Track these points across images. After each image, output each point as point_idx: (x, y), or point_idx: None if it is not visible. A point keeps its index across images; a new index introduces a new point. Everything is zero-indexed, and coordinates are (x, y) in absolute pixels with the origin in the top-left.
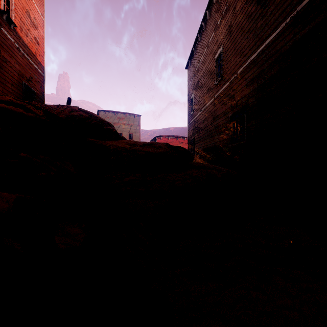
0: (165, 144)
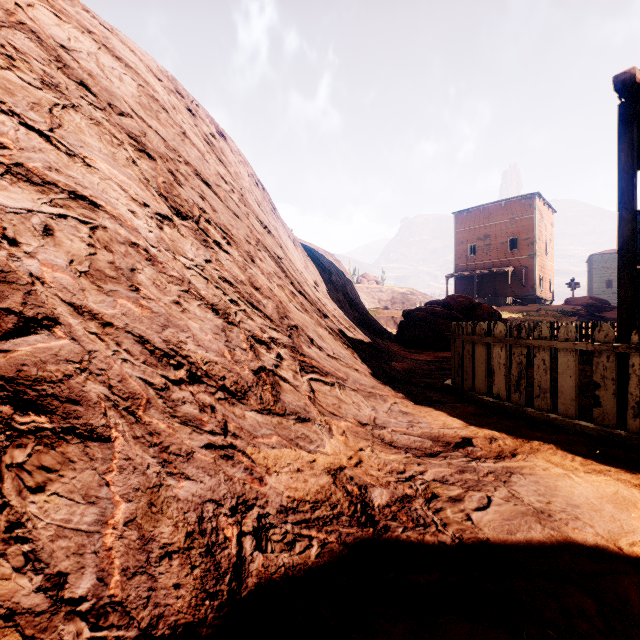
0: None
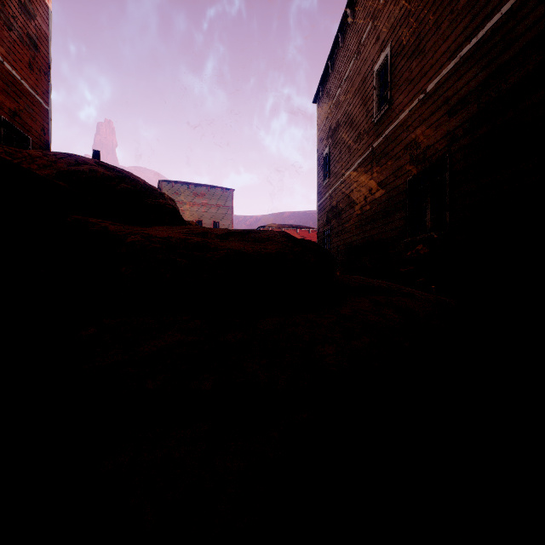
0: (281, 233)
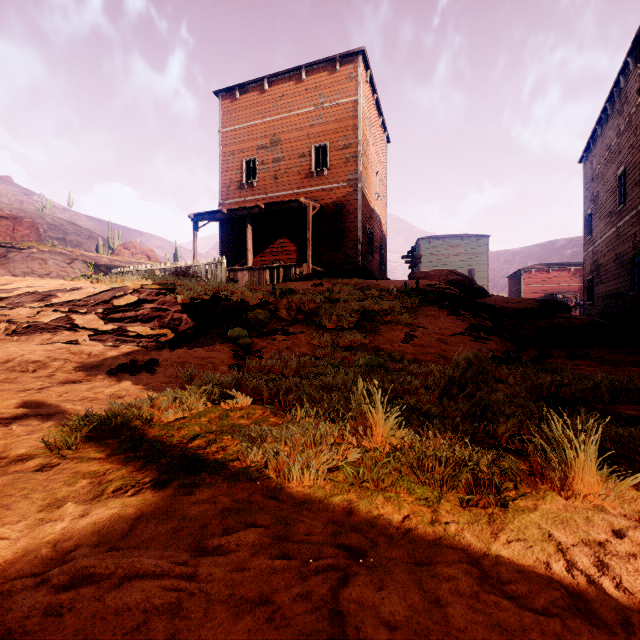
0: (533, 300)
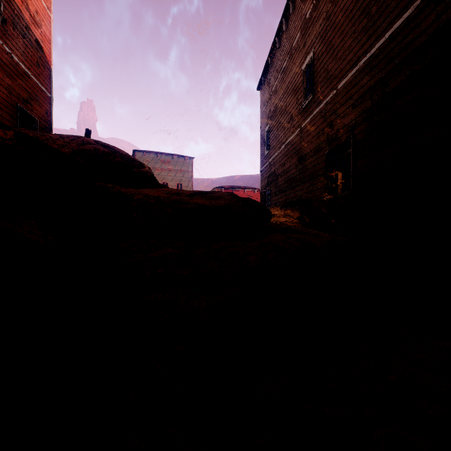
0: (229, 193)
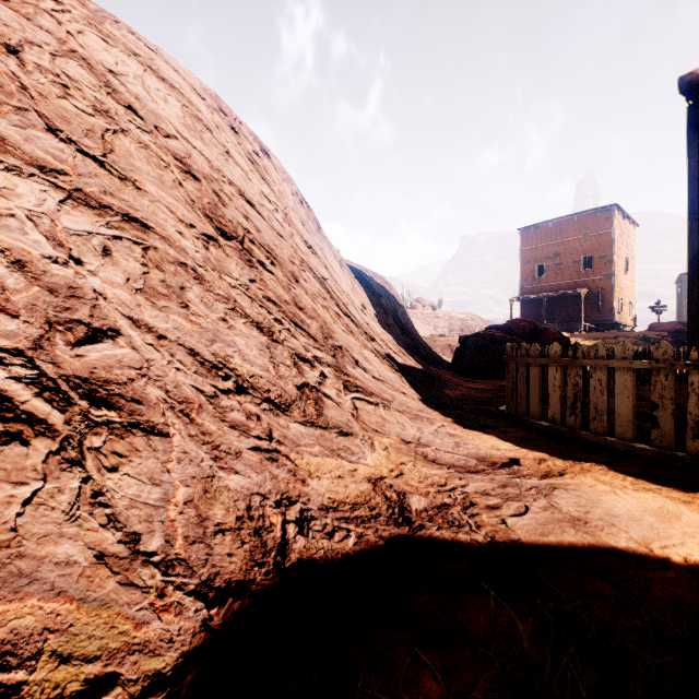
0: None
